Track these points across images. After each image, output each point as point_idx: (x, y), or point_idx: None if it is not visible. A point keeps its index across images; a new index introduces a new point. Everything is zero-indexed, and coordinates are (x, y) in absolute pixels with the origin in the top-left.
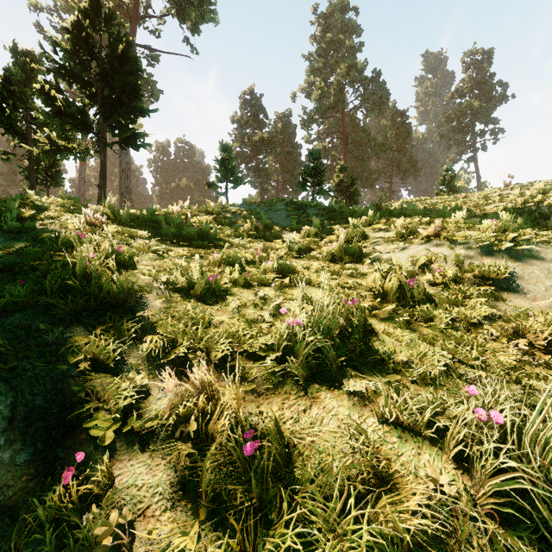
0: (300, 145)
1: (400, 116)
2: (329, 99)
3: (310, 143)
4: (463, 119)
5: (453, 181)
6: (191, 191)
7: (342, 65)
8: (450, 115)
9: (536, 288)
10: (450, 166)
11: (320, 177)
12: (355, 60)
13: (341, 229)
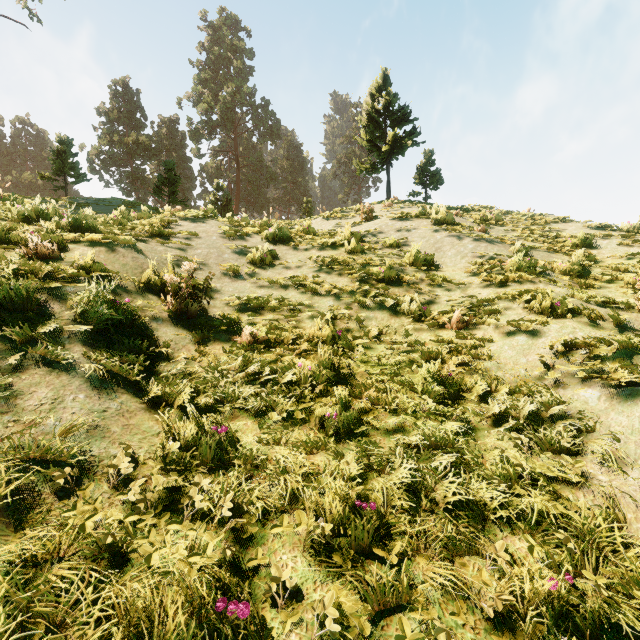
0: (190, 158)
1: (296, 149)
2: (219, 116)
3: (199, 158)
4: (350, 164)
5: (309, 212)
6: (39, 191)
7: (230, 84)
8: (340, 158)
9: (182, 228)
10: (309, 199)
11: (173, 187)
12: (244, 83)
13: (133, 212)
